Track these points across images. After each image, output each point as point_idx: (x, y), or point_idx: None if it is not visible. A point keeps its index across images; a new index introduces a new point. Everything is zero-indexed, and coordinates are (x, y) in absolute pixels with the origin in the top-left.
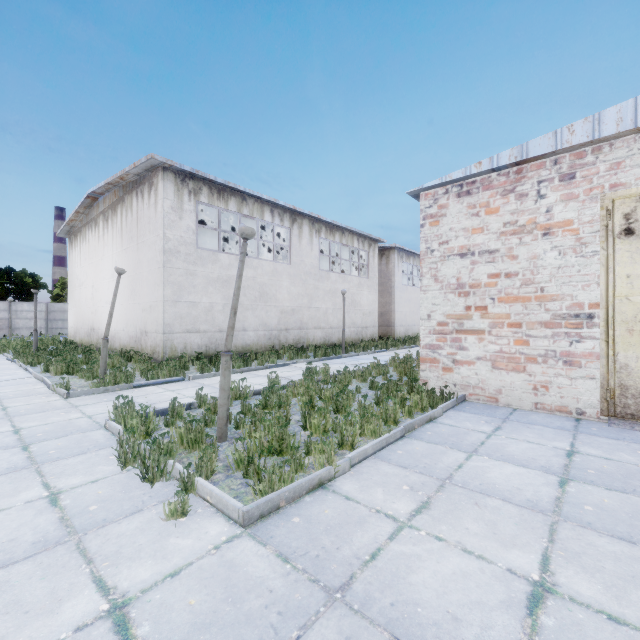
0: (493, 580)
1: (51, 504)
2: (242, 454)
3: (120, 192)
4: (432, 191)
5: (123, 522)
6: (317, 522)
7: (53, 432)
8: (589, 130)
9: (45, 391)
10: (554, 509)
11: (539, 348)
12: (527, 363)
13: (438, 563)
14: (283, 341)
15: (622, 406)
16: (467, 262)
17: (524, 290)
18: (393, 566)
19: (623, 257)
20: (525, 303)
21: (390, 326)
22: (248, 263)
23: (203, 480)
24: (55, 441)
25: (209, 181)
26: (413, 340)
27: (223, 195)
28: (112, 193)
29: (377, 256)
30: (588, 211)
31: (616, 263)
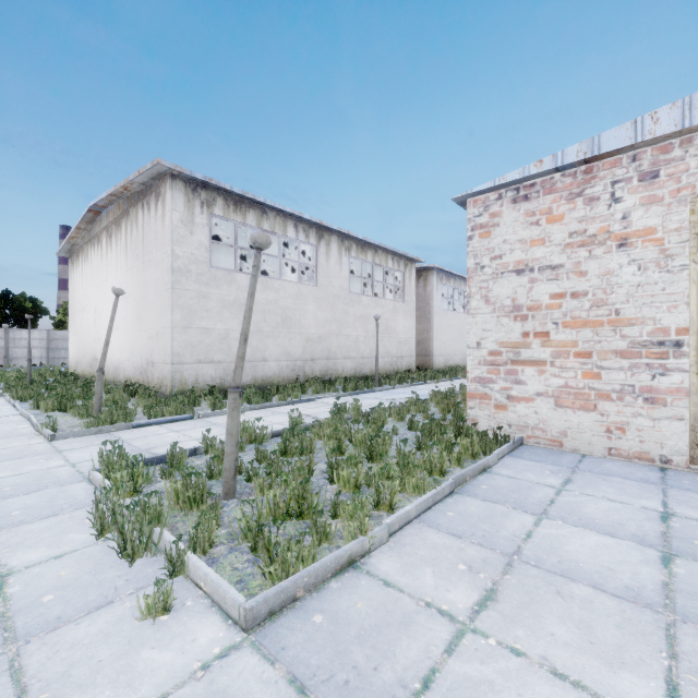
0: None
1: None
2: (250, 520)
3: (124, 204)
4: (482, 197)
5: (83, 622)
6: (346, 623)
7: (24, 485)
8: (678, 117)
9: (29, 432)
10: (665, 602)
11: (613, 382)
12: (598, 400)
13: (520, 696)
14: (308, 373)
15: None
16: (525, 280)
17: (595, 313)
18: None
19: None
20: (596, 328)
21: (428, 356)
22: (269, 284)
23: (197, 558)
24: (23, 498)
25: (224, 191)
26: (454, 371)
27: (240, 207)
28: (116, 206)
29: (414, 277)
30: (675, 216)
31: None
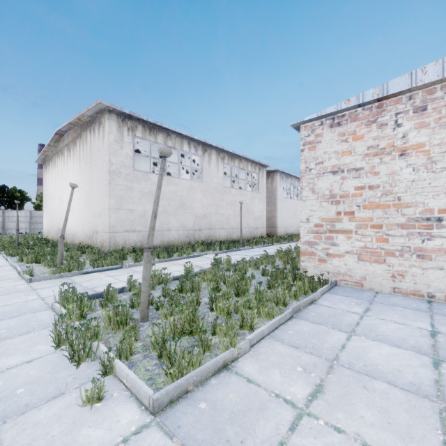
0: None
1: None
2: (157, 337)
3: (78, 130)
4: (310, 123)
5: (43, 408)
6: (222, 408)
7: (9, 312)
8: (439, 70)
9: (15, 276)
10: (437, 394)
11: (396, 244)
12: (386, 256)
13: None
14: (197, 238)
15: None
16: (338, 178)
17: (384, 199)
18: None
19: None
20: (385, 209)
21: (274, 227)
22: (171, 181)
23: (121, 363)
24: (8, 321)
25: (143, 121)
26: (291, 237)
27: (153, 131)
28: (73, 131)
29: (265, 177)
30: (437, 136)
31: None
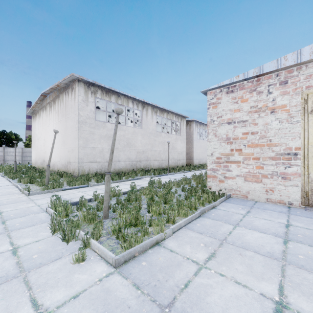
0: (253, 300)
1: (13, 254)
2: (115, 226)
3: (57, 92)
4: (213, 91)
5: (50, 265)
6: (155, 265)
7: (19, 214)
8: (295, 58)
9: (18, 192)
10: (282, 257)
11: (269, 170)
12: (262, 178)
13: (222, 290)
14: (138, 167)
15: (312, 200)
16: (231, 126)
17: (261, 141)
18: (197, 291)
19: (312, 123)
20: (261, 147)
21: (191, 159)
22: (121, 128)
23: (94, 241)
24: (19, 219)
25: (101, 87)
26: (203, 166)
27: (108, 94)
28: (53, 93)
29: (185, 125)
30: (294, 100)
31: (309, 127)
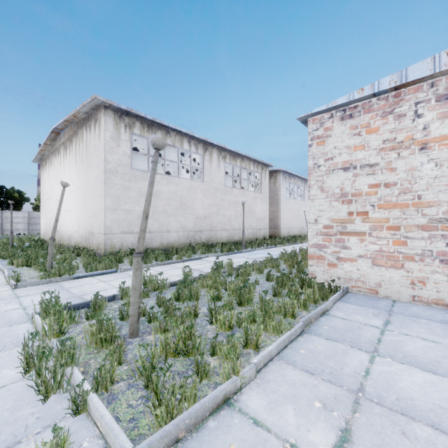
0: None
1: None
2: (145, 361)
3: (75, 127)
4: (319, 116)
5: None
6: None
7: None
8: None
9: (1, 282)
10: None
11: (416, 248)
12: (405, 261)
13: None
14: (198, 240)
15: None
16: (350, 175)
17: (402, 198)
18: None
19: None
20: (403, 209)
21: (277, 228)
22: (171, 181)
23: (97, 399)
24: None
25: (141, 118)
26: (294, 239)
27: (152, 129)
28: (69, 128)
29: (267, 177)
30: None
31: None
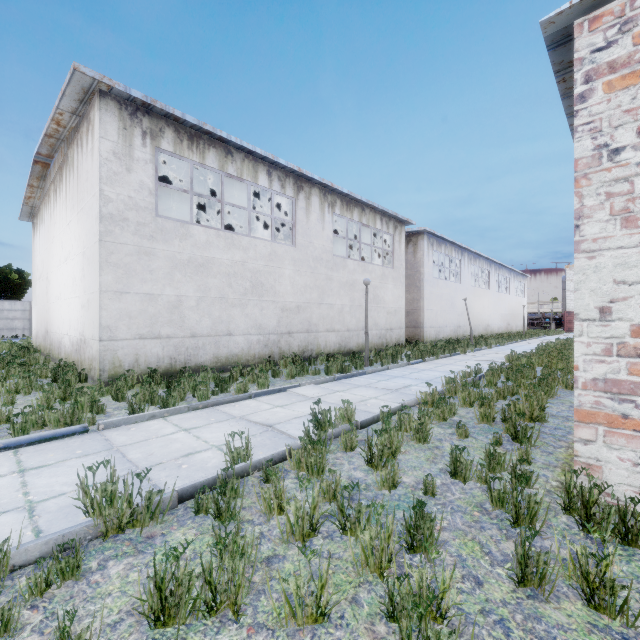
0: None
1: None
2: None
3: (65, 148)
4: (615, 4)
5: None
6: None
7: None
8: None
9: None
10: None
11: None
12: None
13: None
14: (285, 348)
15: None
16: None
17: None
18: None
19: None
20: None
21: (418, 327)
22: (235, 242)
23: None
24: None
25: (175, 121)
26: (452, 346)
27: (197, 143)
28: (59, 152)
29: (404, 241)
30: None
31: None
